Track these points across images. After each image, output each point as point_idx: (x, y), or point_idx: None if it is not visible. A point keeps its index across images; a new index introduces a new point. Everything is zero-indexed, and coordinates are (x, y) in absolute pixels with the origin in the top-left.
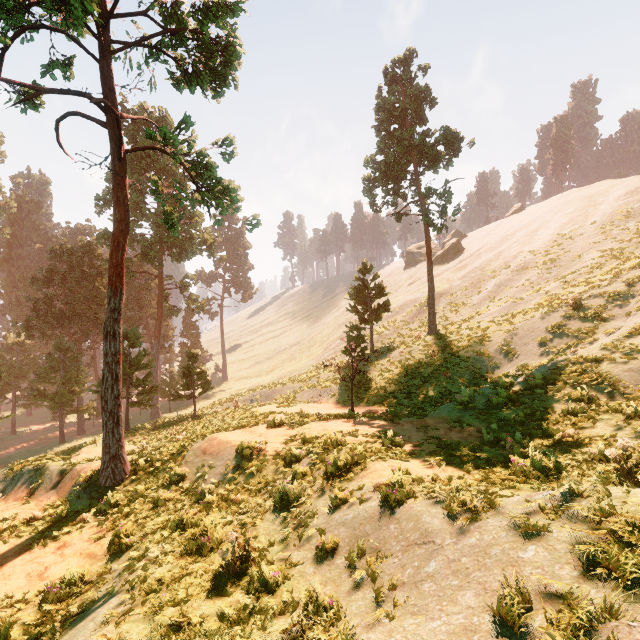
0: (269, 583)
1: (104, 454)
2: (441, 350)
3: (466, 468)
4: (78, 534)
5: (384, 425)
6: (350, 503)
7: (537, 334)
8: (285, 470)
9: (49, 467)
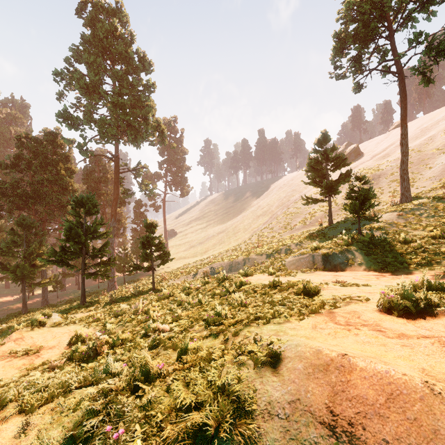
0: None
1: None
2: None
3: None
4: None
5: None
6: None
7: None
8: None
9: None
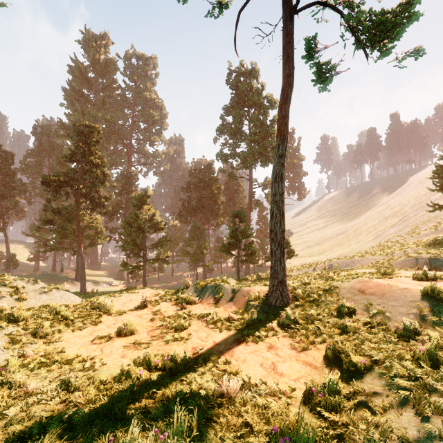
0: None
1: (273, 278)
2: None
3: None
4: (277, 340)
5: None
6: None
7: None
8: None
9: (224, 285)
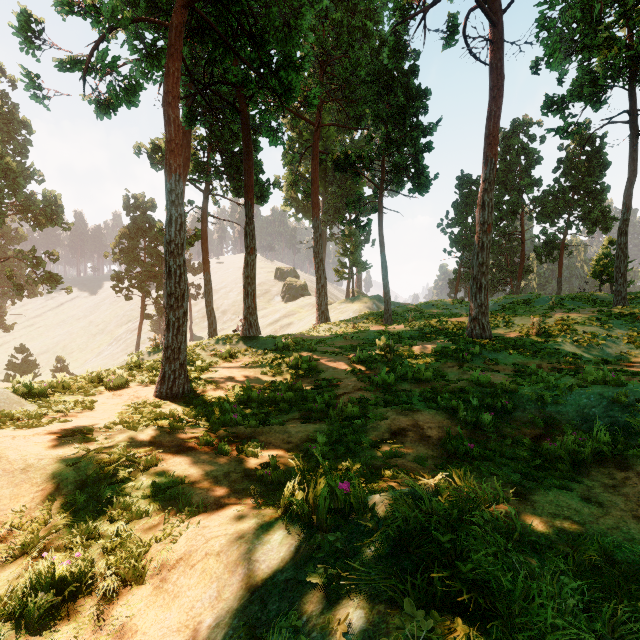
0: None
1: None
2: None
3: None
4: None
5: None
6: None
7: None
8: None
9: None
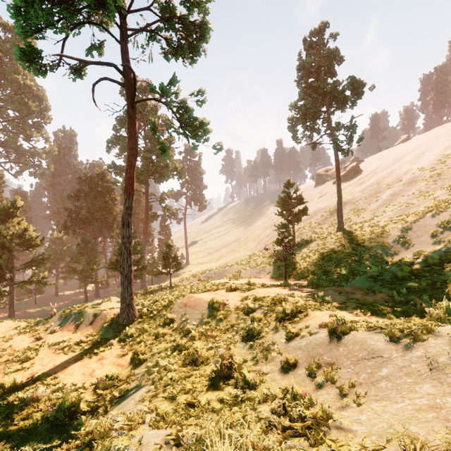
0: (251, 383)
1: (122, 303)
2: (349, 242)
3: (388, 316)
4: (109, 352)
5: (312, 291)
6: (301, 336)
7: (429, 228)
8: (244, 317)
9: (87, 311)
